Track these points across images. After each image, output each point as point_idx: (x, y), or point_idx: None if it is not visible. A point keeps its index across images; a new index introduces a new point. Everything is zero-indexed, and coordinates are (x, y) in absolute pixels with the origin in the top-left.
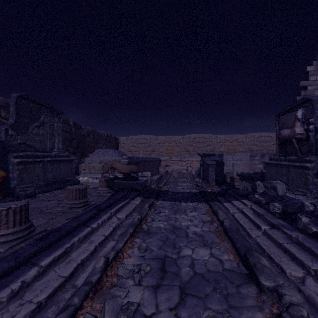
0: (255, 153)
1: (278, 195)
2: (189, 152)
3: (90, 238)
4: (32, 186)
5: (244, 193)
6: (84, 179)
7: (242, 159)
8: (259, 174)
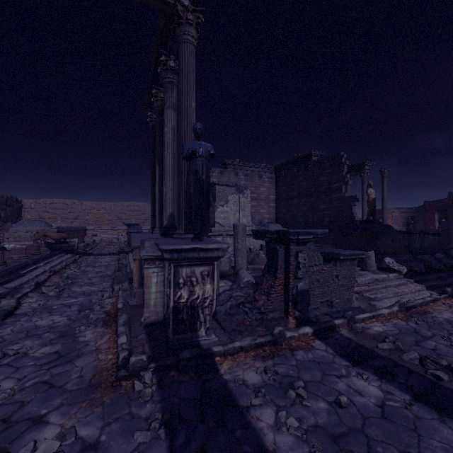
0: None
1: None
2: (122, 220)
3: (53, 262)
4: None
5: None
6: (10, 246)
7: None
8: None
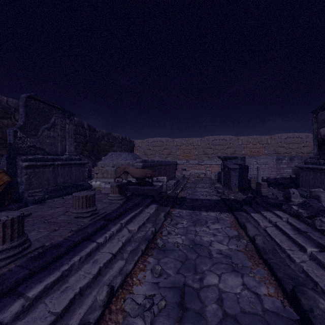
0: (282, 156)
1: (324, 207)
2: (208, 155)
3: (94, 256)
4: (41, 191)
5: (276, 202)
6: (96, 184)
7: (267, 163)
8: (287, 179)
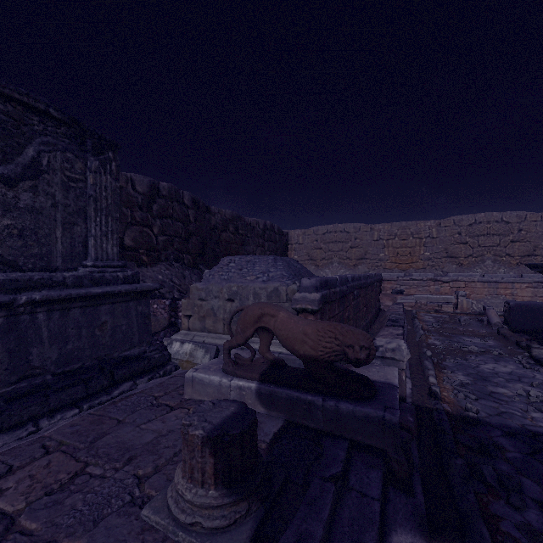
0: None
1: None
2: (457, 259)
3: None
4: None
5: None
6: (182, 350)
7: None
8: None
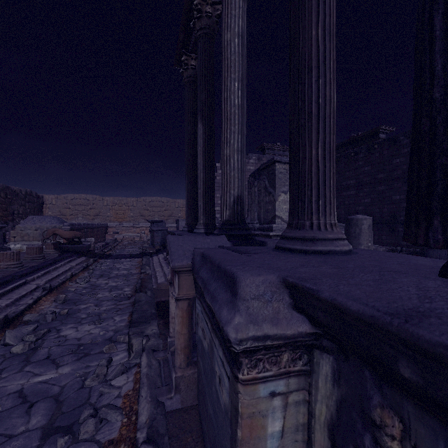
0: None
1: None
2: (144, 217)
3: (57, 270)
4: None
5: None
6: (16, 247)
7: None
8: None
